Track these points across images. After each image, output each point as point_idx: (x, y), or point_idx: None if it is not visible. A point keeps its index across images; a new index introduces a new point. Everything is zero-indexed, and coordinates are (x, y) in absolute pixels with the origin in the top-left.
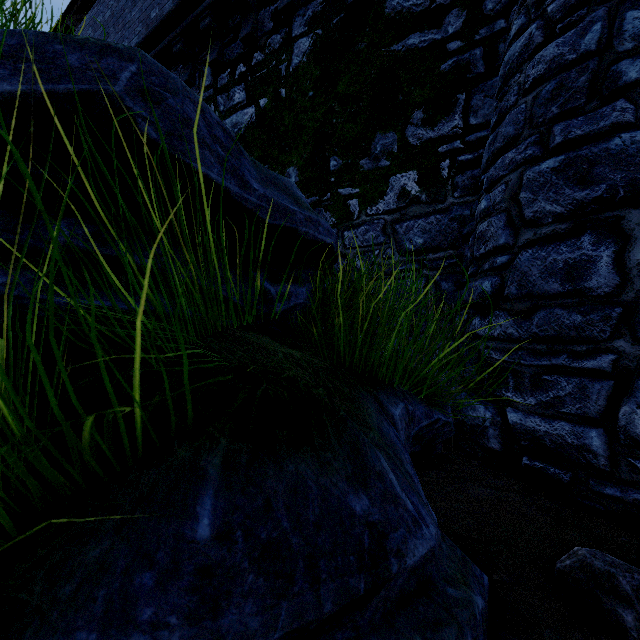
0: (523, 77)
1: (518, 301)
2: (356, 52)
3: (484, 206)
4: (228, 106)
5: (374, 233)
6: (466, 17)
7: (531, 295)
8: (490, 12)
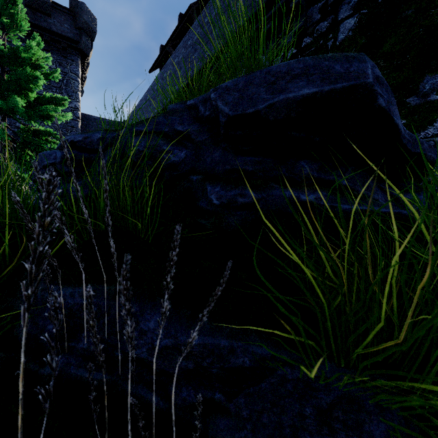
0: None
1: None
2: (402, 18)
3: None
4: None
5: None
6: None
7: None
8: None
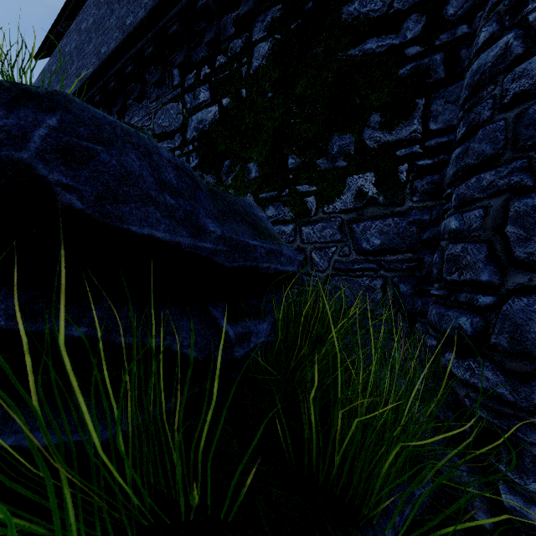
0: (499, 90)
1: (511, 357)
2: (313, 56)
3: (455, 227)
4: (194, 104)
5: (331, 230)
6: (425, 22)
7: (529, 355)
8: (451, 17)
